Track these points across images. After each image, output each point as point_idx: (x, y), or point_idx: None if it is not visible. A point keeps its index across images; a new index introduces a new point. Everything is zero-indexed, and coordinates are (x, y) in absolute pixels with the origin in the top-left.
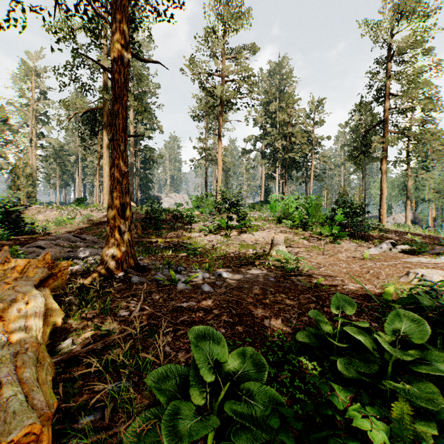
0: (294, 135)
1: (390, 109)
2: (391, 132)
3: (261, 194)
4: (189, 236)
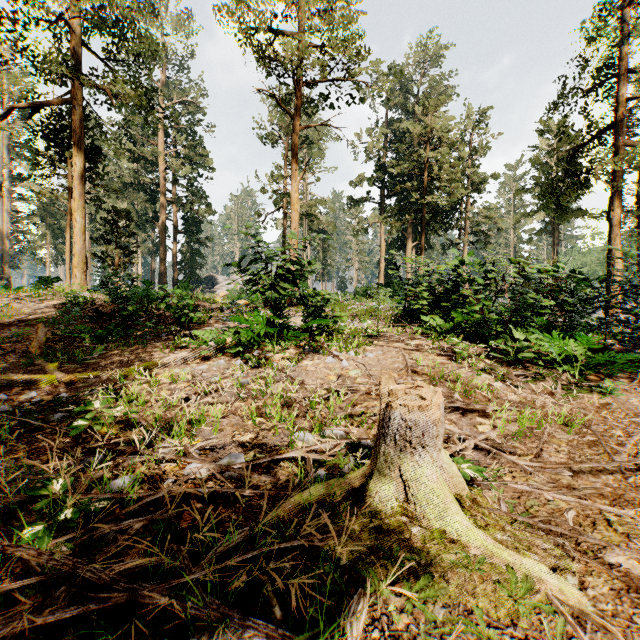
0: (438, 162)
1: (630, 99)
2: (631, 146)
3: (379, 274)
4: (154, 361)
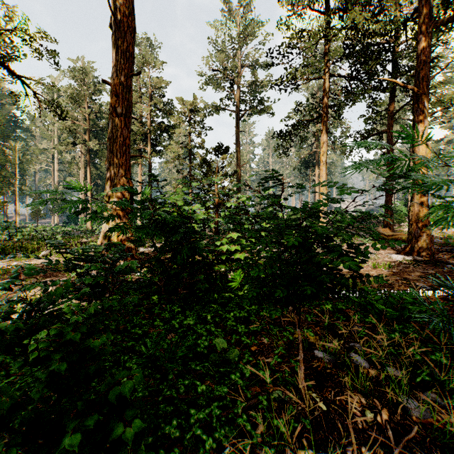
0: None
1: None
2: None
3: None
4: (401, 230)
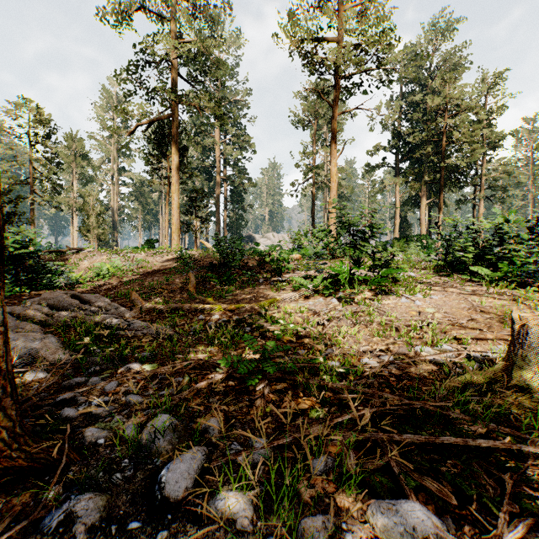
0: (458, 128)
1: None
2: None
3: (394, 229)
4: (274, 298)
